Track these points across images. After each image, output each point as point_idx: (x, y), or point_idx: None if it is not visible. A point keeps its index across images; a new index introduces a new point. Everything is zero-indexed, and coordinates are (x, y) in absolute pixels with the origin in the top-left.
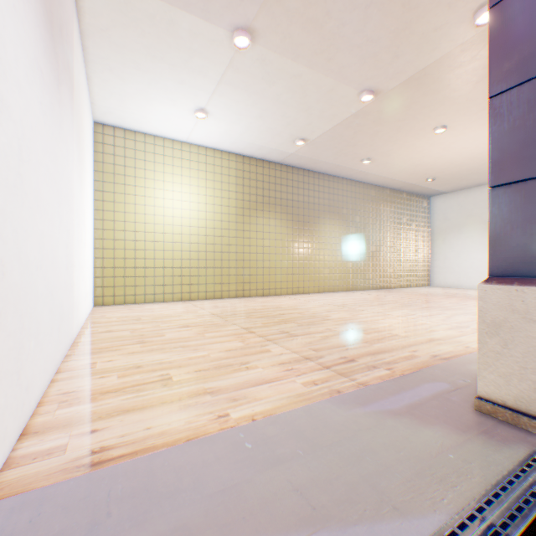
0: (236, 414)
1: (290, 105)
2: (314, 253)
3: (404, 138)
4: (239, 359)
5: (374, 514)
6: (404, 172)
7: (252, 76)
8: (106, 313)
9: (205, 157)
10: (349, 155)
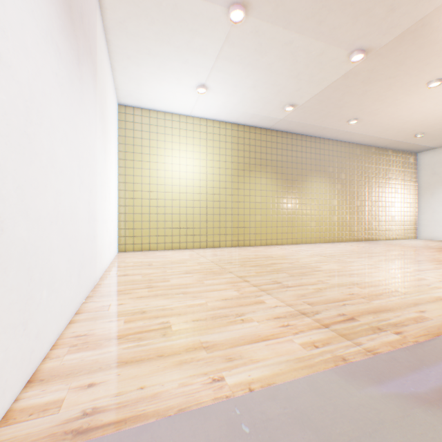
0: (229, 378)
1: (279, 74)
2: (300, 208)
3: (391, 96)
4: (232, 310)
5: None
6: (390, 129)
7: (244, 49)
8: (125, 258)
9: (204, 127)
10: (334, 117)
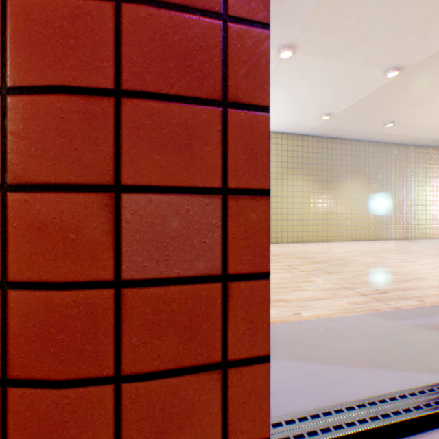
0: (304, 313)
1: (318, 91)
2: (335, 207)
3: (429, 101)
4: (291, 284)
5: (415, 369)
6: (429, 129)
7: (289, 76)
8: None
9: None
10: (370, 121)
